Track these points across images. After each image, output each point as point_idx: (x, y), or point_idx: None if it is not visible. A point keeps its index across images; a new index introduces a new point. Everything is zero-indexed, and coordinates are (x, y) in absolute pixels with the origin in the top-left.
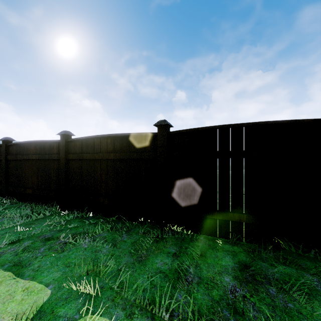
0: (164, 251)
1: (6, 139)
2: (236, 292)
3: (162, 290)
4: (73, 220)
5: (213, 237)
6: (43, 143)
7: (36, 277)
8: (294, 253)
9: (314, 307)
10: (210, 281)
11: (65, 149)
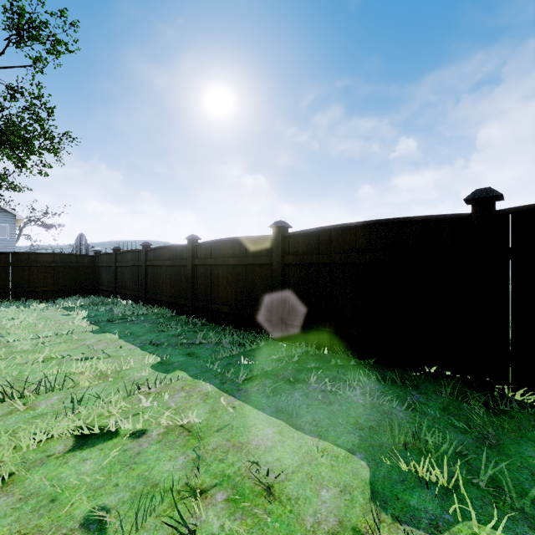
0: (526, 435)
1: (192, 238)
2: None
3: None
4: (304, 357)
5: None
6: (244, 241)
7: (323, 436)
8: None
9: None
10: None
11: (281, 249)
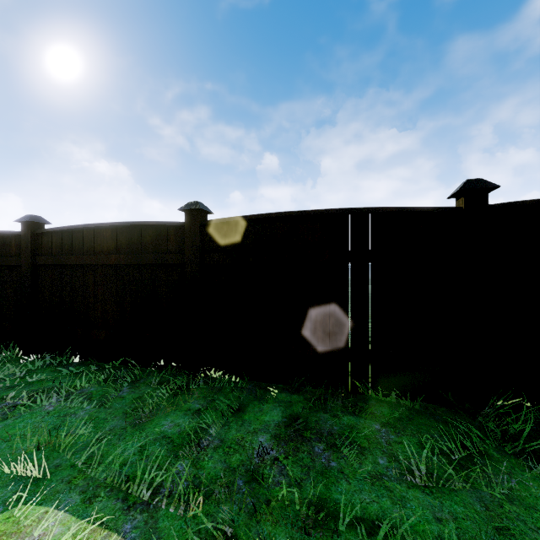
0: (182, 407)
1: None
2: (267, 454)
3: (149, 459)
4: (41, 370)
5: (268, 384)
6: None
7: None
8: (373, 399)
9: (363, 463)
10: (236, 443)
11: (31, 248)
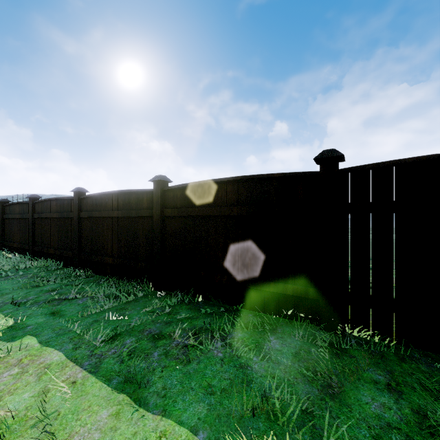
0: (363, 376)
1: (78, 190)
2: None
3: None
4: (178, 306)
5: (439, 356)
6: (128, 194)
7: (169, 410)
8: None
9: None
10: None
11: (160, 202)
